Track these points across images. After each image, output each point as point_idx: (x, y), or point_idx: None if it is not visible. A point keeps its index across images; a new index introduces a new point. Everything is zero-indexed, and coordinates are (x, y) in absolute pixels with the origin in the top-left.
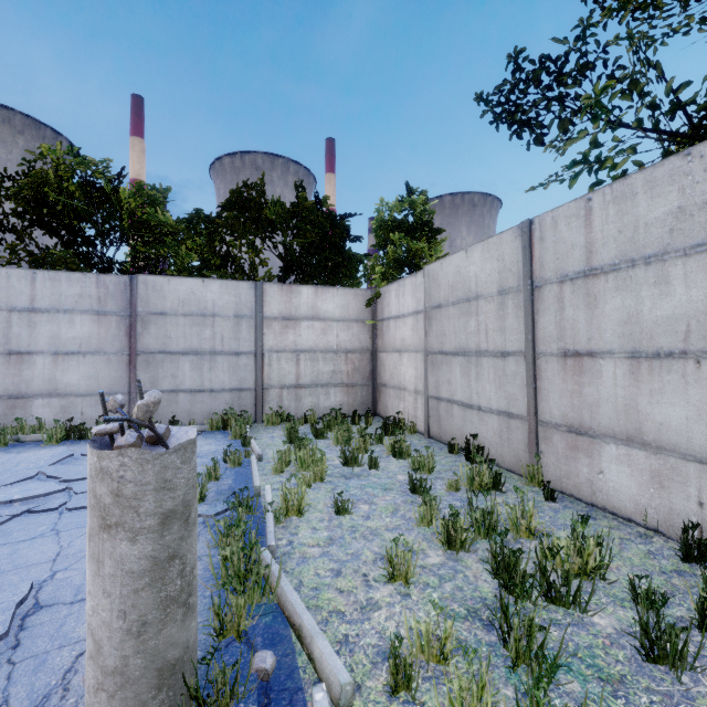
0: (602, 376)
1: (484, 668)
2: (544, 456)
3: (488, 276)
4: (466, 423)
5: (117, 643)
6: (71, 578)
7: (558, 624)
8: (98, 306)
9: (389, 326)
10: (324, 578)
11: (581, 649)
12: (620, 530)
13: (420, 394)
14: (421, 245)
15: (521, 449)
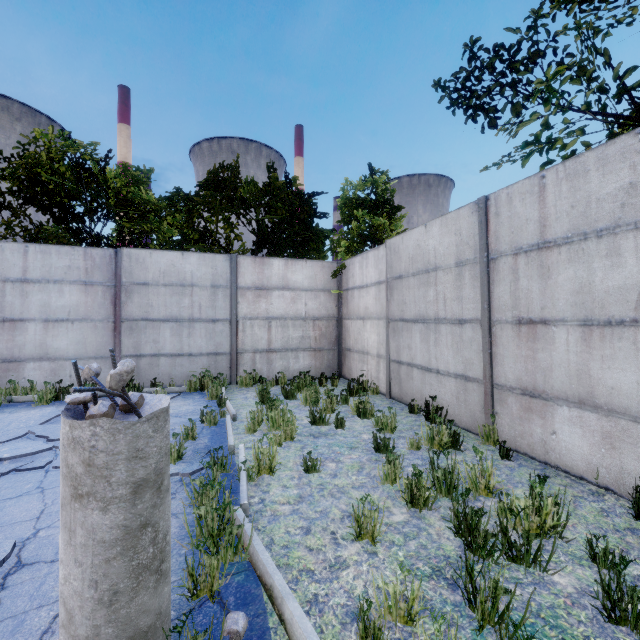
0: (555, 342)
1: (452, 634)
2: (499, 417)
3: (446, 249)
4: (425, 385)
5: (89, 612)
6: (53, 536)
7: (520, 583)
8: (86, 277)
9: (353, 295)
10: (294, 536)
11: (544, 609)
12: (573, 488)
13: (382, 358)
14: (383, 221)
15: (478, 410)
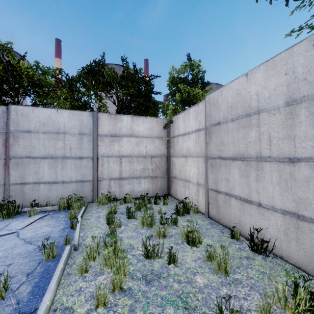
0: None
1: None
2: None
3: (273, 91)
4: (244, 214)
5: None
6: None
7: None
8: None
9: (178, 140)
10: None
11: None
12: None
13: (201, 186)
14: (197, 91)
15: None
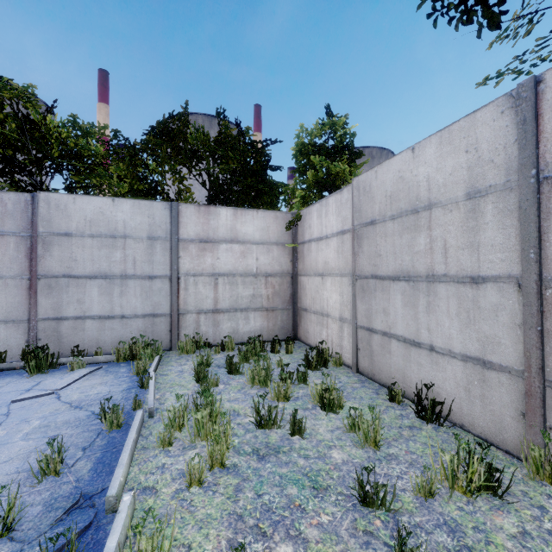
0: None
1: None
2: None
3: (450, 176)
4: (411, 364)
5: None
6: None
7: None
8: None
9: (310, 249)
10: None
11: None
12: None
13: (346, 323)
14: (342, 167)
15: (509, 414)
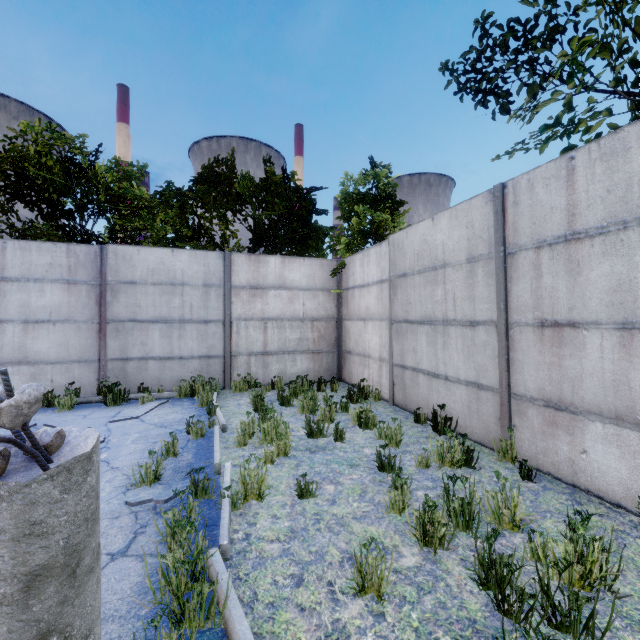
0: (586, 348)
1: None
2: (517, 431)
3: (456, 244)
4: (432, 392)
5: None
6: None
7: None
8: (69, 275)
9: (354, 295)
10: (282, 588)
11: None
12: (611, 519)
13: (384, 362)
14: (385, 217)
15: (492, 421)
